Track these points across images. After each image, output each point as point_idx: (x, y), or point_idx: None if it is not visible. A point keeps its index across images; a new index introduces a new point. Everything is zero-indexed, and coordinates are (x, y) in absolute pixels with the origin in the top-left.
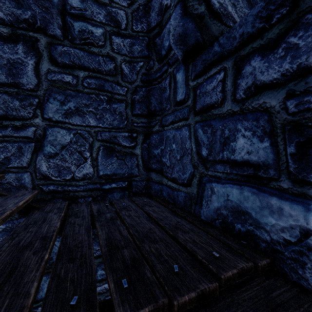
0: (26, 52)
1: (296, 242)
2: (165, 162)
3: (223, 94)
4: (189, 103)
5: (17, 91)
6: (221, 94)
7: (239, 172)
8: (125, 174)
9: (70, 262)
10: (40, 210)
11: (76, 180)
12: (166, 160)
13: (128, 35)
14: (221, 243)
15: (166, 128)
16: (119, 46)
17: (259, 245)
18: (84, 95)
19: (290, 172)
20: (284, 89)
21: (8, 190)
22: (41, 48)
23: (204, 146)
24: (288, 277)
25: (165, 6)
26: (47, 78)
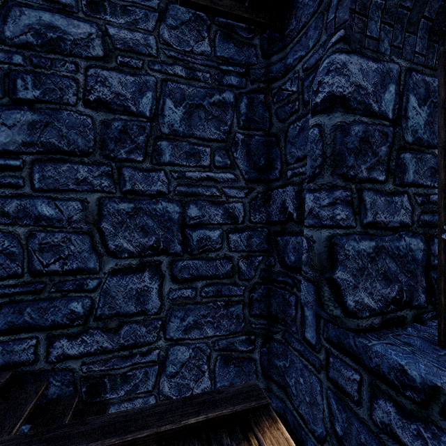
0: (151, 277)
1: None
2: (290, 384)
3: (358, 396)
4: (320, 358)
5: (144, 318)
6: (357, 395)
7: None
8: (242, 382)
9: None
10: None
11: None
12: (292, 384)
13: (246, 228)
14: None
15: (292, 349)
16: (236, 243)
17: None
18: (202, 306)
19: None
20: None
21: None
22: (163, 269)
23: (338, 423)
24: None
25: (289, 211)
26: (169, 297)
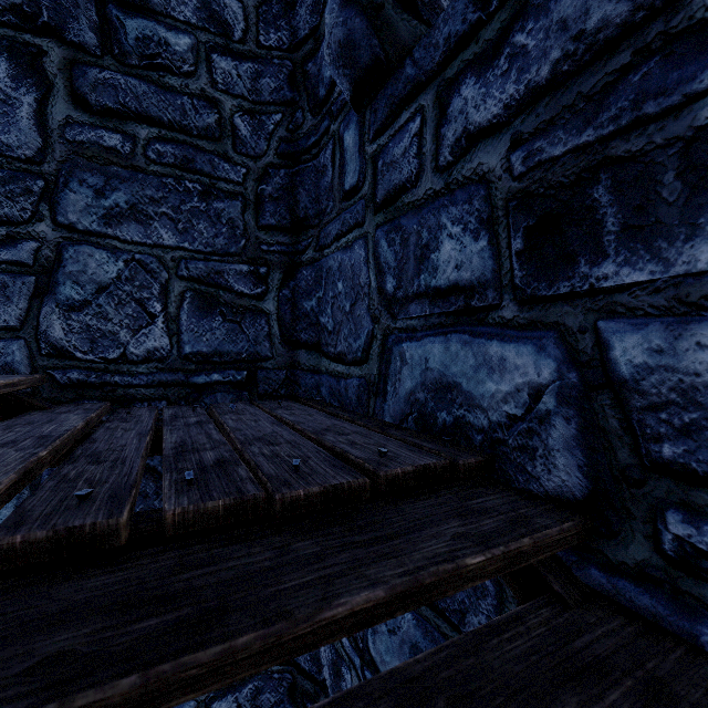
0: (17, 77)
1: (524, 414)
2: (325, 323)
3: (419, 160)
4: (365, 190)
5: None
6: (417, 162)
7: (444, 310)
8: (241, 355)
9: (92, 464)
10: (44, 411)
11: (131, 362)
12: (328, 318)
13: (250, 55)
14: (405, 444)
15: (328, 251)
16: (228, 77)
17: (472, 441)
18: (149, 179)
19: (516, 287)
20: (508, 133)
21: None
22: (50, 69)
23: (389, 274)
24: (514, 485)
25: None
26: (65, 136)
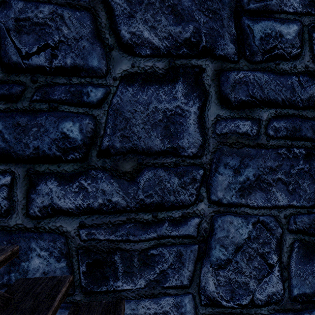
0: (187, 94)
1: None
2: None
3: None
4: None
5: (176, 161)
6: None
7: None
8: None
9: None
10: None
11: (256, 306)
12: None
13: None
14: None
15: None
16: None
17: None
18: (268, 152)
19: None
20: None
21: None
22: (206, 81)
23: None
24: None
25: None
26: (215, 131)
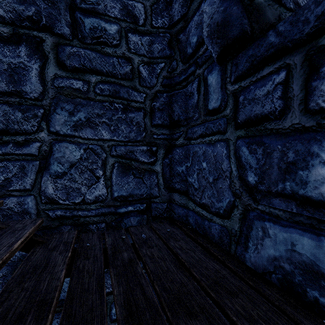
0: (30, 55)
1: None
2: (192, 182)
3: (284, 101)
4: (227, 113)
5: (19, 101)
6: (281, 102)
7: (315, 216)
8: (143, 195)
9: None
10: (43, 246)
11: (87, 203)
12: (194, 180)
13: (147, 32)
14: (292, 322)
15: (194, 142)
16: (136, 45)
17: None
18: (96, 104)
19: None
20: None
21: (8, 217)
22: (46, 49)
23: (250, 171)
24: None
25: None
26: (54, 84)
